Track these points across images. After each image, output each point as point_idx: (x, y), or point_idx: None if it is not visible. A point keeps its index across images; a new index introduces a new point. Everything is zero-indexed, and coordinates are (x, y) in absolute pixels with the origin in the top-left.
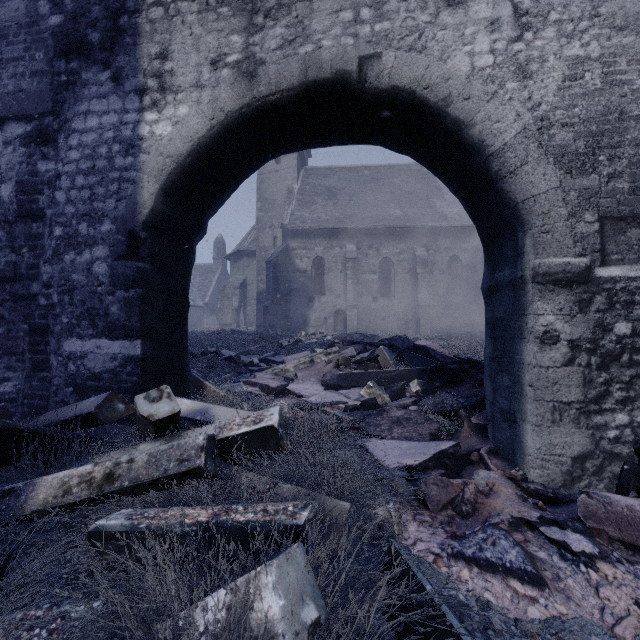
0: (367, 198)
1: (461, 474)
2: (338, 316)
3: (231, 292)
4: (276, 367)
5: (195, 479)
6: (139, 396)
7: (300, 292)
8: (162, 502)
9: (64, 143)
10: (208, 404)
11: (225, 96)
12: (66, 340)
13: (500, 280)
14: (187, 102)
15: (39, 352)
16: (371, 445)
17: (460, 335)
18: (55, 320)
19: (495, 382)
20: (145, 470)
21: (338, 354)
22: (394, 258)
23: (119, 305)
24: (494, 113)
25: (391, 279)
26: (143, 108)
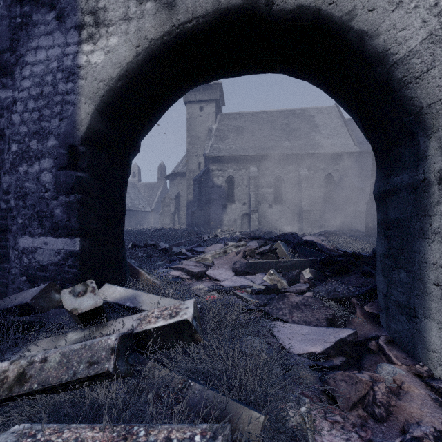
0: (265, 134)
1: (362, 363)
2: (244, 218)
3: (169, 201)
4: (198, 256)
5: (107, 379)
6: (65, 291)
7: (217, 201)
8: (72, 404)
9: (19, 74)
10: (137, 291)
11: (148, 25)
12: (21, 237)
13: (397, 184)
14: (117, 33)
15: (1, 247)
16: (275, 328)
17: (335, 232)
18: (12, 221)
19: (389, 277)
20: (55, 372)
21: (245, 247)
22: (284, 176)
23: (62, 208)
24: (399, 21)
25: (282, 191)
26: (81, 41)
